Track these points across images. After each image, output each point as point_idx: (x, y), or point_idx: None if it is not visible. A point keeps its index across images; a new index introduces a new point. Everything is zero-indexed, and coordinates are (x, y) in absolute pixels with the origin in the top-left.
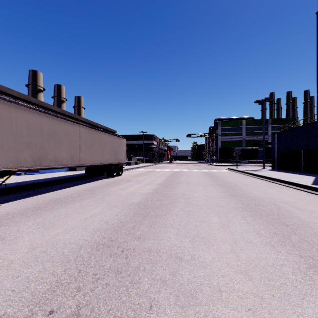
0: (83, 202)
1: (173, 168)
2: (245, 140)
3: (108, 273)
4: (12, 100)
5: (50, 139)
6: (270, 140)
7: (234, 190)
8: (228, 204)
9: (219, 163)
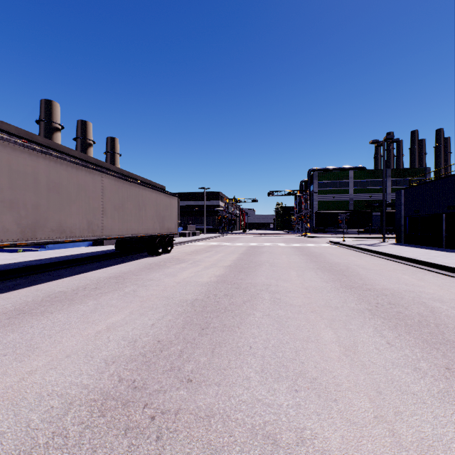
0: (101, 300)
1: (248, 241)
2: (352, 200)
3: None
4: None
5: (51, 195)
6: (389, 200)
7: (347, 276)
8: (345, 303)
9: (316, 234)
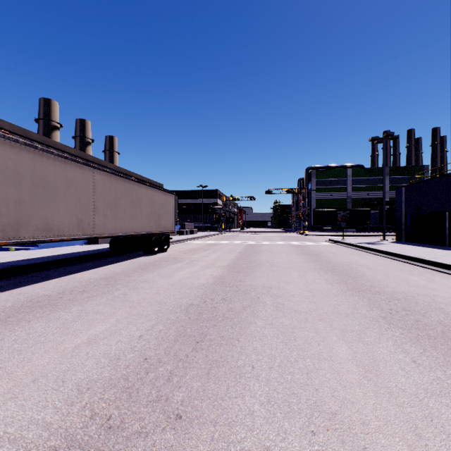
0: (87, 305)
1: (246, 239)
2: (350, 198)
3: None
4: None
5: (36, 191)
6: (387, 198)
7: (352, 278)
8: (355, 310)
9: (314, 232)
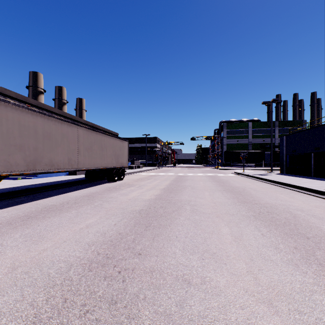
0: (80, 210)
1: (177, 172)
2: (251, 143)
3: (99, 303)
4: (2, 98)
5: (45, 141)
6: (277, 143)
7: (243, 195)
8: (239, 212)
9: (225, 167)
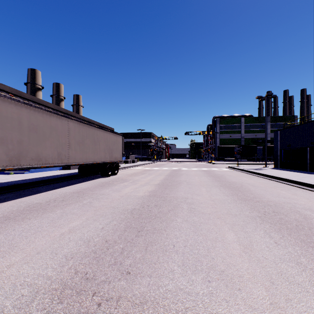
0: (66, 209)
1: (171, 166)
2: (243, 138)
3: None
4: None
5: (31, 134)
6: (269, 138)
7: (242, 192)
8: (241, 212)
9: (218, 161)
